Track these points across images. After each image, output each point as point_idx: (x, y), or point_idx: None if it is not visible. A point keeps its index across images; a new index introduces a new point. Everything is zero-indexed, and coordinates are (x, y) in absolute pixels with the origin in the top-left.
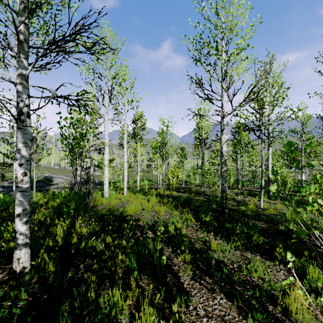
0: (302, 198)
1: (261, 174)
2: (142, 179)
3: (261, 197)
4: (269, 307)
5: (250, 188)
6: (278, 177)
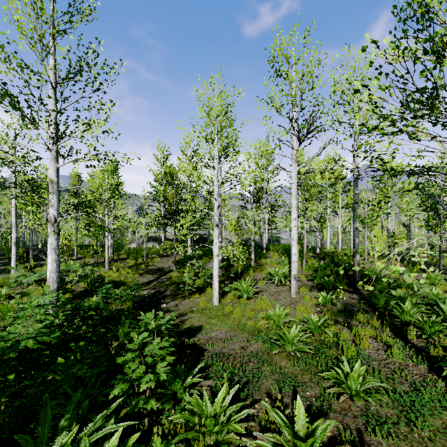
0: None
1: None
2: None
3: None
4: (374, 262)
5: None
6: None
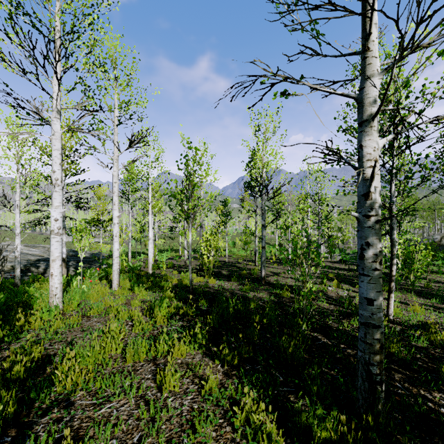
0: (426, 285)
1: (391, 250)
2: (163, 249)
3: (390, 296)
4: None
5: (326, 263)
6: (399, 251)
